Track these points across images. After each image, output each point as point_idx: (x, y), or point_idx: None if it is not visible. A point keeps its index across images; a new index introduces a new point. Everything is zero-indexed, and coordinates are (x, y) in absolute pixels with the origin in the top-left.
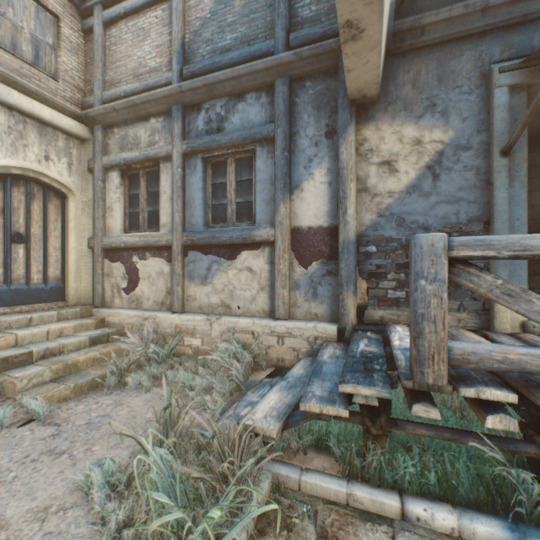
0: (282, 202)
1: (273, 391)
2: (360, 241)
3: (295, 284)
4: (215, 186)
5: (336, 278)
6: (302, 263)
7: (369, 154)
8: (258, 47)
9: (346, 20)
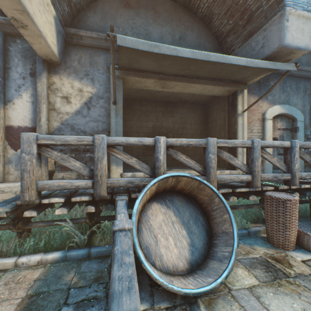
0: None
1: None
2: None
3: (9, 160)
4: None
5: None
6: (14, 148)
7: (56, 91)
8: None
9: (12, 16)
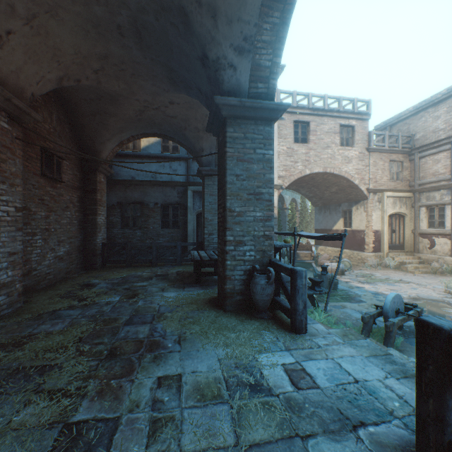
0: None
1: None
2: None
3: None
4: None
5: None
6: None
7: None
8: None
9: None
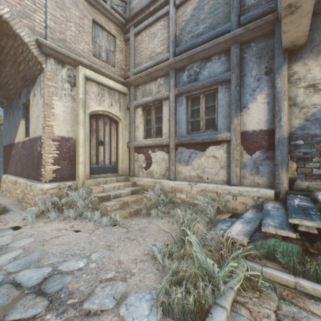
0: (235, 117)
1: (237, 223)
2: (291, 138)
3: (243, 165)
4: (192, 111)
5: (272, 161)
6: (248, 152)
7: (297, 82)
8: (219, 29)
9: (287, 4)
